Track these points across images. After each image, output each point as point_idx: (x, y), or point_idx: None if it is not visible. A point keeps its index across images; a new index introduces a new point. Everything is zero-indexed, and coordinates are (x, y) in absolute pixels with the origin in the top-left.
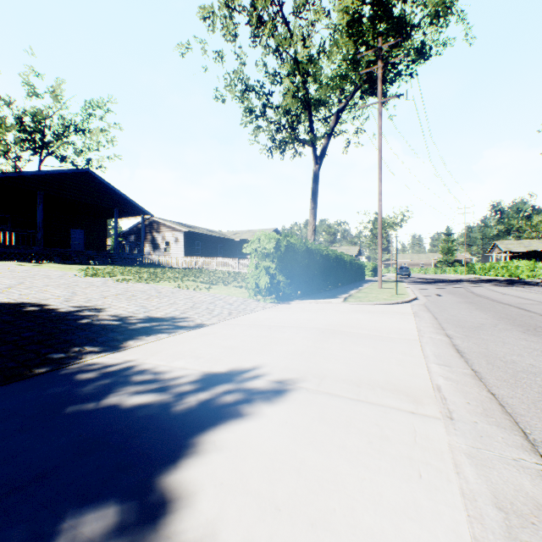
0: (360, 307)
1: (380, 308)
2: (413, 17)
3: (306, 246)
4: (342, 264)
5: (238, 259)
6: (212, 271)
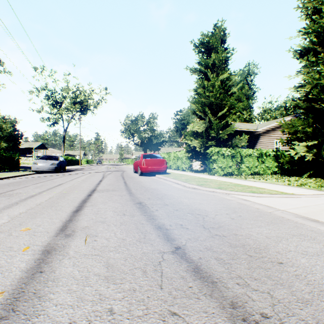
0: (73, 167)
1: (75, 167)
2: (89, 106)
3: (64, 157)
4: (72, 160)
5: (32, 158)
6: (22, 162)
